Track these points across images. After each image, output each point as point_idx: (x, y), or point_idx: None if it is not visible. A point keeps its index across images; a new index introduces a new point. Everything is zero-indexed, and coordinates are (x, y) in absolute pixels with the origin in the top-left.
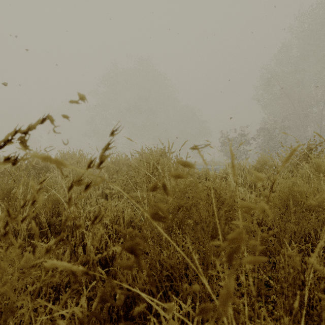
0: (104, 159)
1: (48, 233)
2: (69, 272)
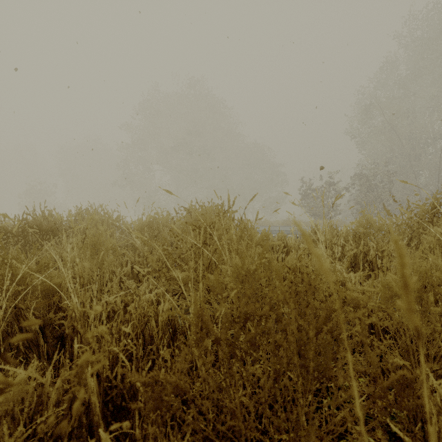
0: None
1: (40, 340)
2: None
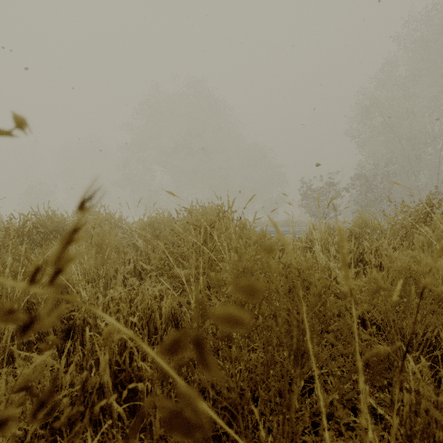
0: (65, 264)
1: (50, 332)
2: (42, 442)
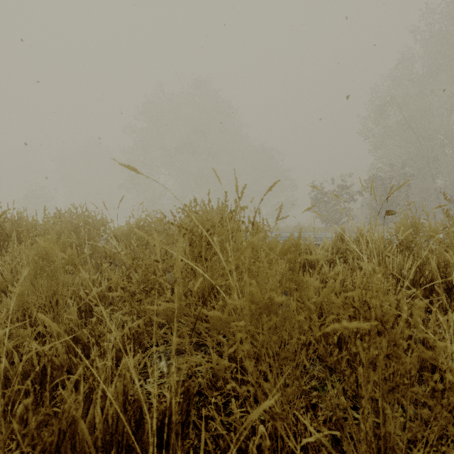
0: None
1: None
2: None
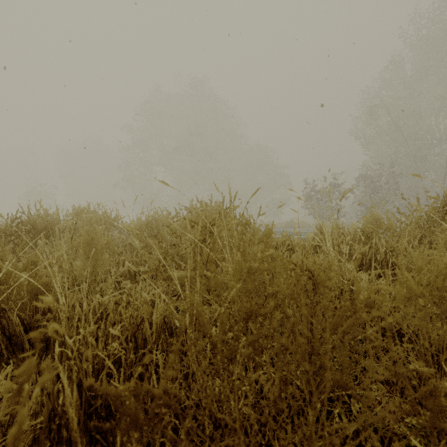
0: None
1: (24, 344)
2: None
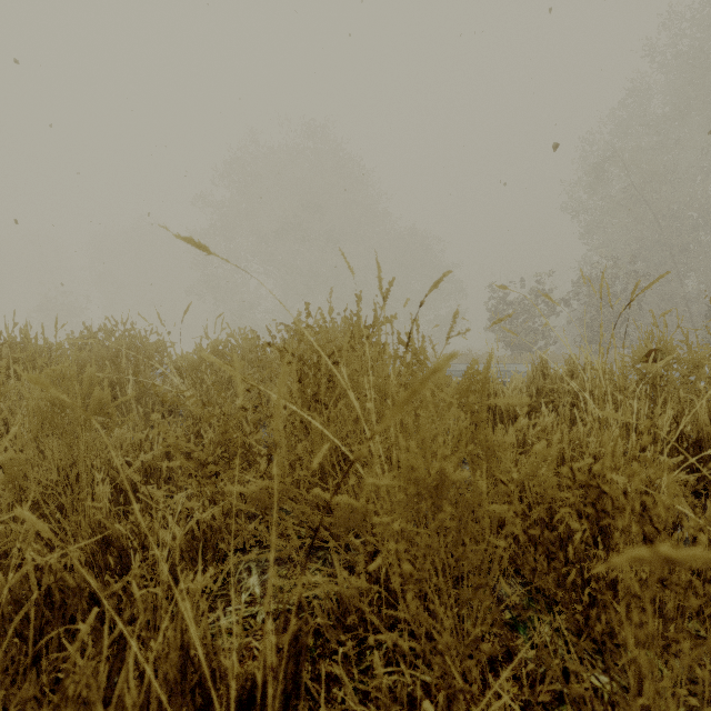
0: None
1: None
2: None
